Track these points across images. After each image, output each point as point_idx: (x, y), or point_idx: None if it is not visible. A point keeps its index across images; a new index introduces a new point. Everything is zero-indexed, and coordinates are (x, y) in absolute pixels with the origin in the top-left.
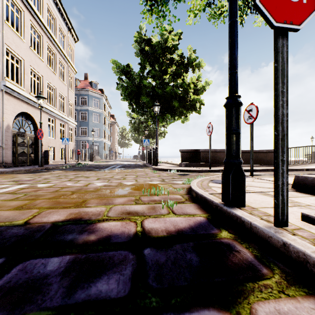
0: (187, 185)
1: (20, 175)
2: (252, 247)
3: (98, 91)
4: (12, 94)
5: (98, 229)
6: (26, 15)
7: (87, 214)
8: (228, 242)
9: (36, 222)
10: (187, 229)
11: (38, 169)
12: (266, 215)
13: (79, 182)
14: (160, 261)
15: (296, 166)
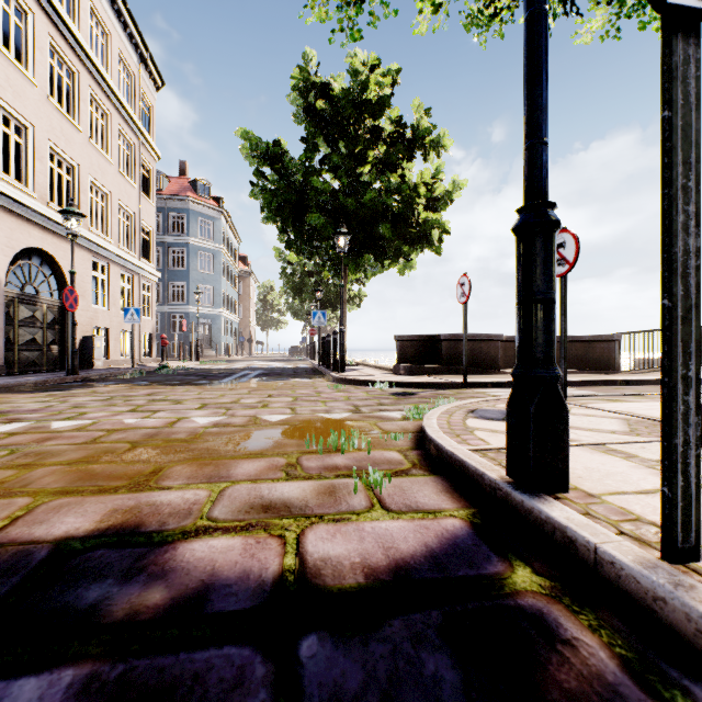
0: (415, 422)
1: (19, 397)
2: (607, 627)
3: (211, 202)
4: (4, 206)
5: (179, 562)
6: (39, 23)
7: (158, 512)
8: (538, 607)
9: (11, 541)
10: (422, 561)
11: (65, 380)
12: (628, 519)
13: (156, 416)
14: (345, 689)
15: (656, 372)
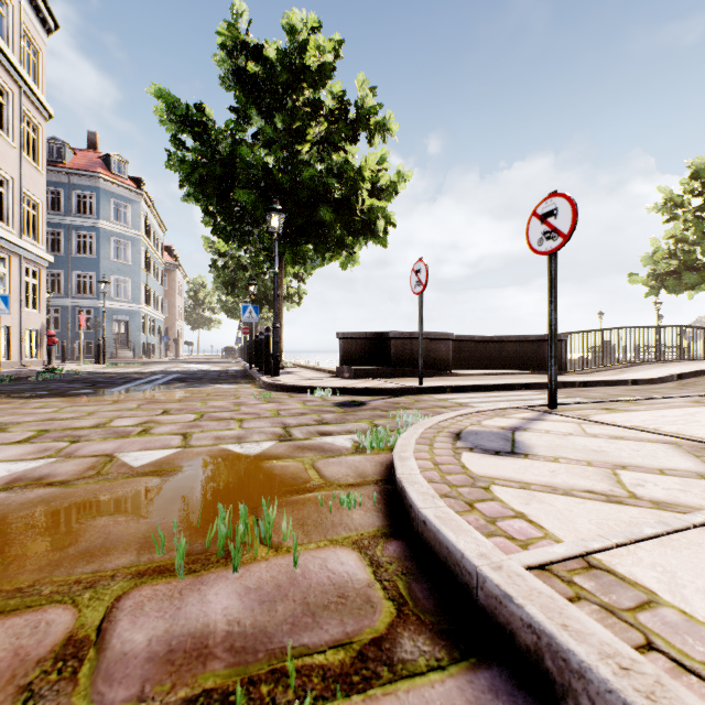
0: (375, 457)
1: None
2: None
3: (128, 182)
4: None
5: None
6: None
7: None
8: None
9: None
10: None
11: None
12: None
13: None
14: None
15: (601, 372)
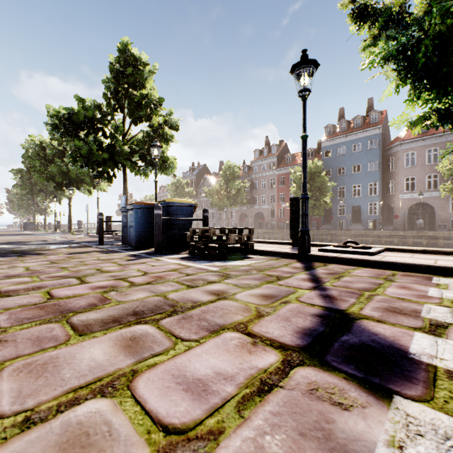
0: None
1: None
2: None
3: None
4: None
5: None
6: None
7: None
8: None
9: None
10: None
11: None
12: None
13: None
14: None
15: None
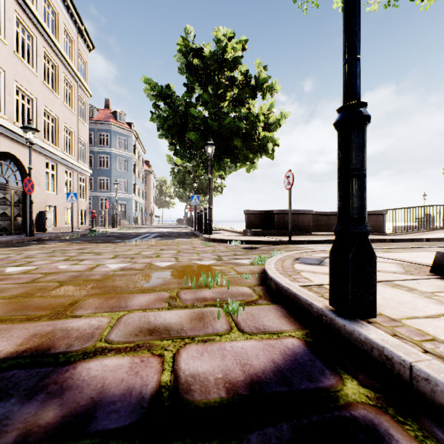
0: (259, 266)
1: None
2: (431, 438)
3: (125, 126)
4: None
5: (75, 381)
6: (8, 2)
7: (68, 336)
8: (370, 418)
9: None
10: (271, 376)
11: (24, 240)
12: (427, 339)
13: (82, 263)
14: None
15: (409, 234)
